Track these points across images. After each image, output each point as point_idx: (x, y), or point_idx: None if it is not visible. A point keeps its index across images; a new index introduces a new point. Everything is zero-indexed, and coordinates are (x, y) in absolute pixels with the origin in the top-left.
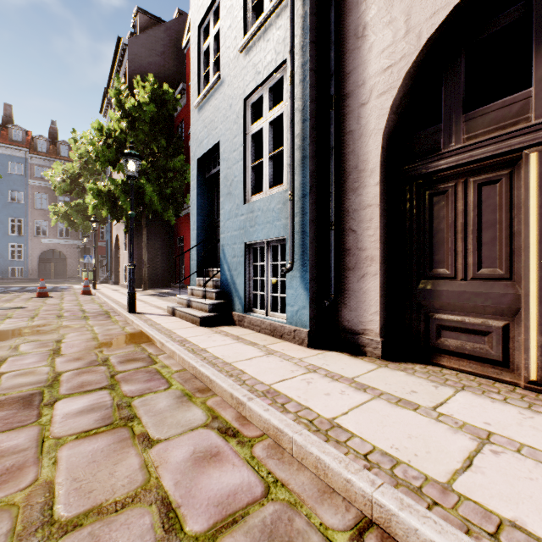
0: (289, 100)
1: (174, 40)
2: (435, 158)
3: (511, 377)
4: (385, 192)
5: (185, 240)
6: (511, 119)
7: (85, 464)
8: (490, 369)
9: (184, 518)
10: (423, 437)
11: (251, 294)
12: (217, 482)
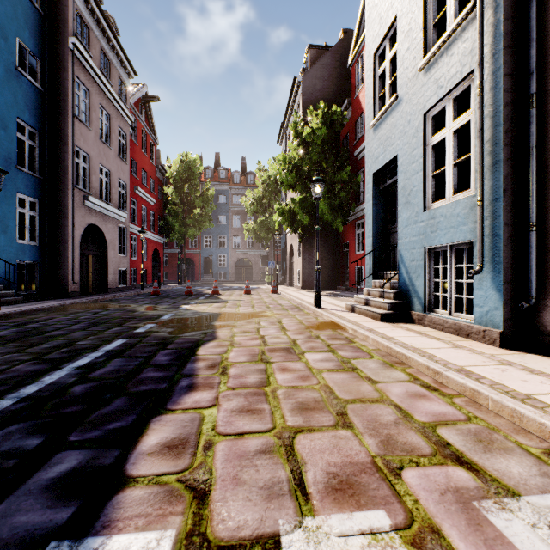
0: (477, 110)
1: (339, 60)
2: None
3: None
4: None
5: (350, 245)
6: None
7: (340, 382)
8: None
9: (412, 415)
10: None
11: (431, 295)
12: (429, 407)
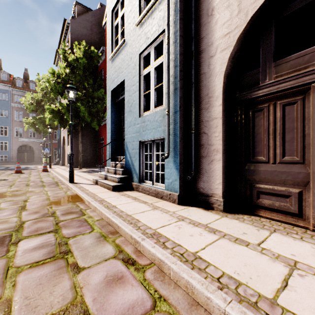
0: (166, 54)
1: (97, 21)
2: (256, 89)
3: (303, 223)
4: (225, 110)
5: (104, 139)
6: (303, 65)
7: (34, 286)
8: (290, 218)
9: None
10: (253, 265)
11: (143, 171)
12: (121, 298)
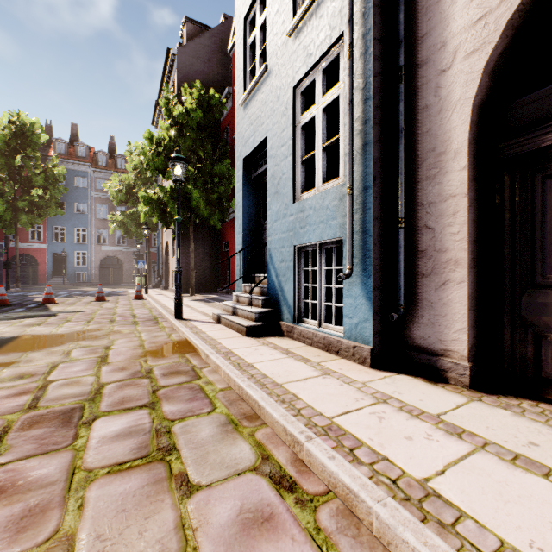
0: (347, 78)
1: (219, 45)
2: (551, 128)
3: None
4: (474, 178)
5: (231, 245)
6: None
7: (112, 513)
8: None
9: None
10: None
11: (300, 302)
12: None
